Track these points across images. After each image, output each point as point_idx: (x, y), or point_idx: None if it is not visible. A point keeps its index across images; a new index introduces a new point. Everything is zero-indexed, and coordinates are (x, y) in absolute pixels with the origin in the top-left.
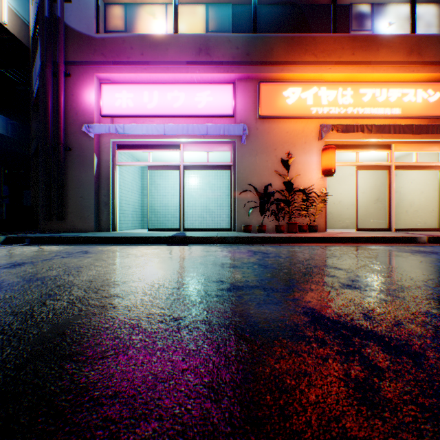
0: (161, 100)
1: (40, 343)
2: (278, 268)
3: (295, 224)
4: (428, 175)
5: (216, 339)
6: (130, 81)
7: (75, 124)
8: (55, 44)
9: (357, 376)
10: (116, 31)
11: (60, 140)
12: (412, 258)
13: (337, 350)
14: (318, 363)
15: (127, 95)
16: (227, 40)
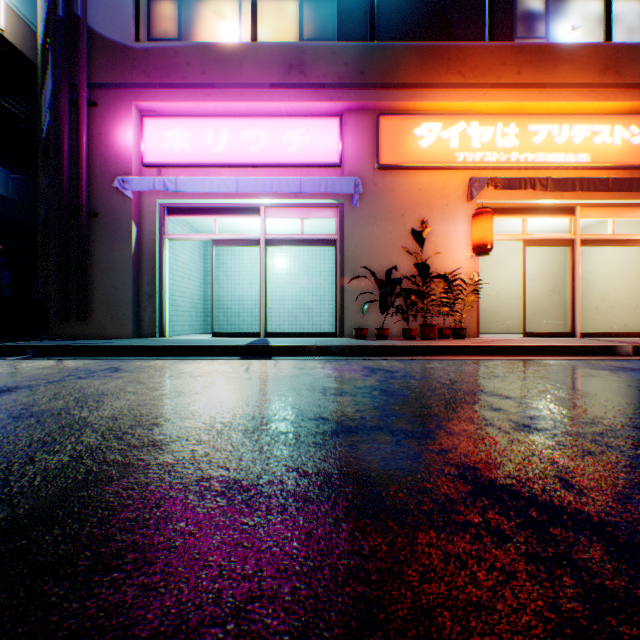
0: (233, 142)
1: (5, 538)
2: (411, 396)
3: (432, 326)
4: (630, 254)
5: (313, 531)
6: (186, 113)
7: (103, 178)
8: (74, 57)
9: (574, 612)
10: (165, 39)
11: (80, 201)
12: (616, 379)
13: (528, 554)
14: (499, 582)
15: (181, 135)
16: (330, 52)
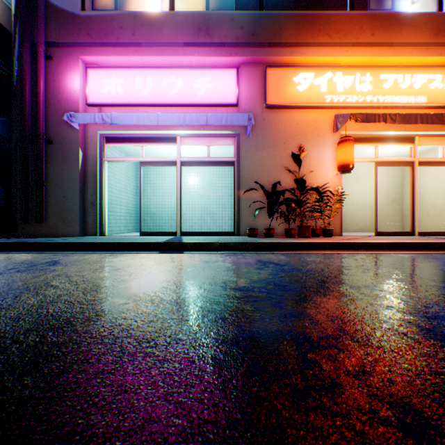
0: (155, 87)
1: None
2: (303, 291)
3: (307, 227)
4: None
5: None
6: (120, 66)
7: (57, 114)
8: (34, 23)
9: None
10: (105, 10)
11: (38, 131)
12: None
13: None
14: None
15: (116, 81)
16: (229, 19)
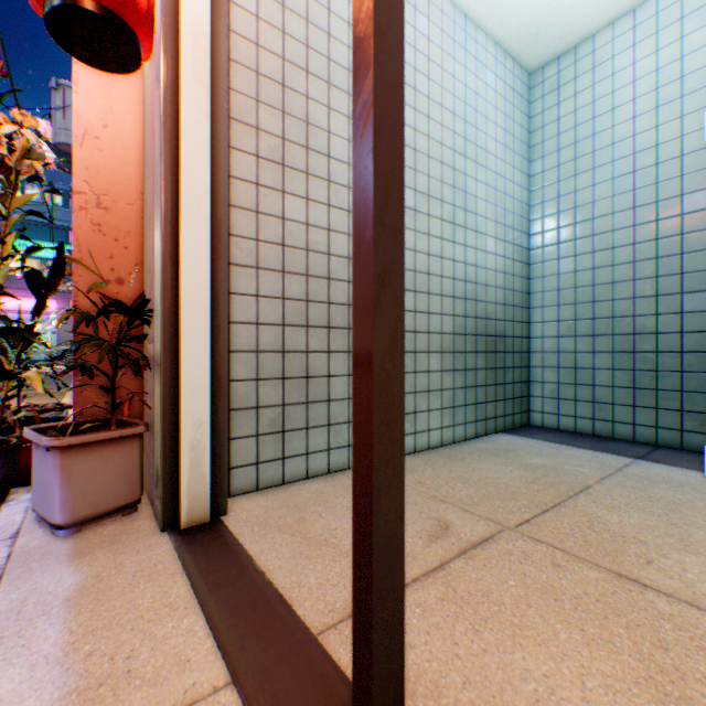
0: (18, 304)
1: None
2: None
3: None
4: None
5: None
6: None
7: None
8: None
9: None
10: None
11: None
12: None
13: None
14: None
15: None
16: None
